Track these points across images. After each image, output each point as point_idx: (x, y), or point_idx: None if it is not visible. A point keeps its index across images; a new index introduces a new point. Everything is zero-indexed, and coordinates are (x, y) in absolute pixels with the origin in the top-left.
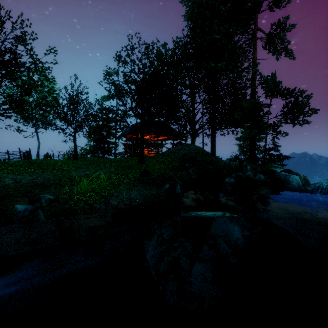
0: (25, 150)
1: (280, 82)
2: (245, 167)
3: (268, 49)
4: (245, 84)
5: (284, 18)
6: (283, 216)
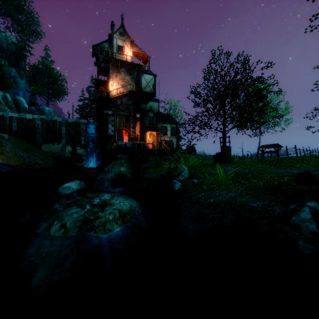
0: (291, 147)
1: None
2: None
3: None
4: None
5: None
6: None
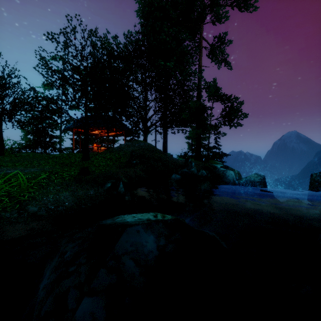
0: None
1: (219, 88)
2: (191, 164)
3: (211, 59)
4: (192, 87)
5: (223, 33)
6: (220, 207)
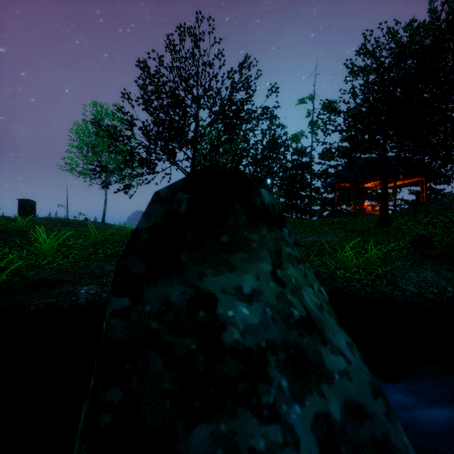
0: None
1: None
2: None
3: None
4: None
5: None
6: None
